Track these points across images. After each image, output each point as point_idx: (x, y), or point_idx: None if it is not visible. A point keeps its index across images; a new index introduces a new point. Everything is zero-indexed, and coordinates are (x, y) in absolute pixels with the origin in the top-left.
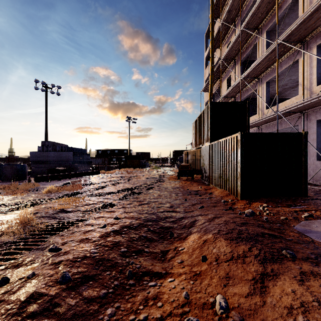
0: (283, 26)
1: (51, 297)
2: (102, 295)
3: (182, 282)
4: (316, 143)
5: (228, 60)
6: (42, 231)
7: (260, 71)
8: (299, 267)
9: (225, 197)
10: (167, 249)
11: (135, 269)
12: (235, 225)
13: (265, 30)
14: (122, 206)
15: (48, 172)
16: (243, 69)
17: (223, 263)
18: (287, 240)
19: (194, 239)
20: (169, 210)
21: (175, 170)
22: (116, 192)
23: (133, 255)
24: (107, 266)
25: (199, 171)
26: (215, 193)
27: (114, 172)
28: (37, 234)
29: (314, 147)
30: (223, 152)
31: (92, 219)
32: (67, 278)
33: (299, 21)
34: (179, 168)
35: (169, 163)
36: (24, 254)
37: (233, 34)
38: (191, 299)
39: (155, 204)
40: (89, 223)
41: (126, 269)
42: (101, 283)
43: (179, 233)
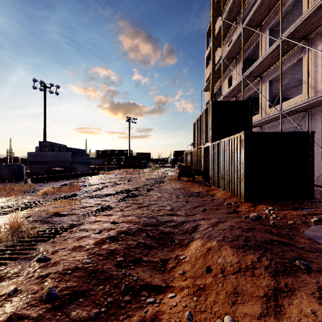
0: (286, 23)
1: (32, 320)
2: (92, 316)
3: (184, 298)
4: (321, 143)
5: (230, 59)
6: (32, 237)
7: (263, 69)
8: (315, 280)
9: (228, 199)
10: (168, 257)
11: (131, 282)
12: (241, 231)
13: (268, 27)
14: (120, 209)
15: (46, 173)
16: (245, 68)
17: (230, 276)
18: (298, 248)
19: (197, 246)
20: (170, 213)
21: (175, 170)
22: (115, 194)
23: (130, 265)
24: (100, 279)
25: (200, 172)
26: (218, 195)
27: (114, 172)
28: (27, 241)
29: (320, 147)
30: (226, 152)
31: (88, 224)
32: (54, 295)
33: (304, 17)
34: (180, 168)
35: (170, 163)
36: (9, 265)
37: (234, 33)
38: (195, 320)
39: (155, 207)
40: (84, 228)
41: (122, 282)
42: (92, 300)
43: (180, 239)
